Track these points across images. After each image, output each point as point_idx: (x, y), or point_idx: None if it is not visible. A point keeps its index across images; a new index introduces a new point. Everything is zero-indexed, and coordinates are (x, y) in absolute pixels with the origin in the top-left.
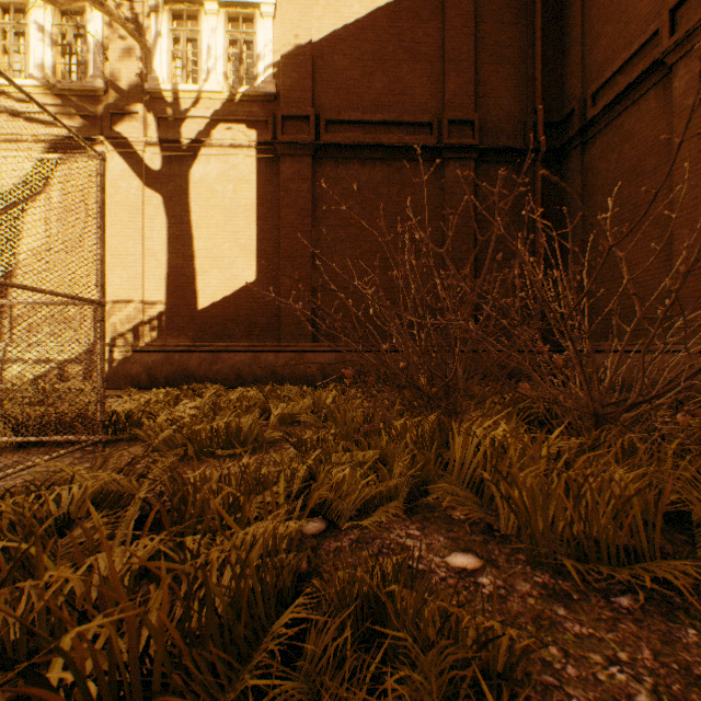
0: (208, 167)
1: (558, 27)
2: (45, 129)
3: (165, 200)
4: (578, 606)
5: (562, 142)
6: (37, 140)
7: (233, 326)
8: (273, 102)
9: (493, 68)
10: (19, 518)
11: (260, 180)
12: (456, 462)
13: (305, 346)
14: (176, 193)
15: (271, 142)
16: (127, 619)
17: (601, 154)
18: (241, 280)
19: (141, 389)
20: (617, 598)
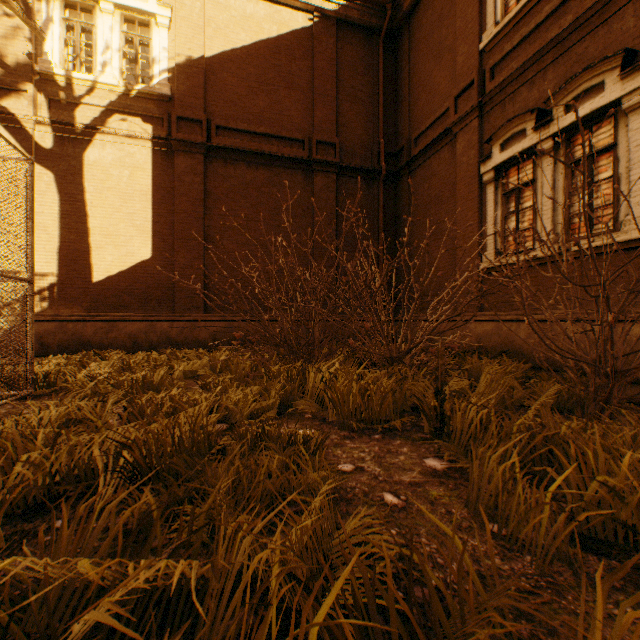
0: (104, 151)
1: (394, 84)
2: None
3: (58, 178)
4: (356, 439)
5: (397, 169)
6: None
7: (129, 298)
8: (168, 102)
9: (350, 105)
10: (12, 435)
11: (155, 169)
12: (310, 389)
13: (198, 316)
14: (70, 172)
15: (166, 138)
16: (153, 434)
17: (420, 183)
18: (137, 257)
19: None
20: (374, 436)
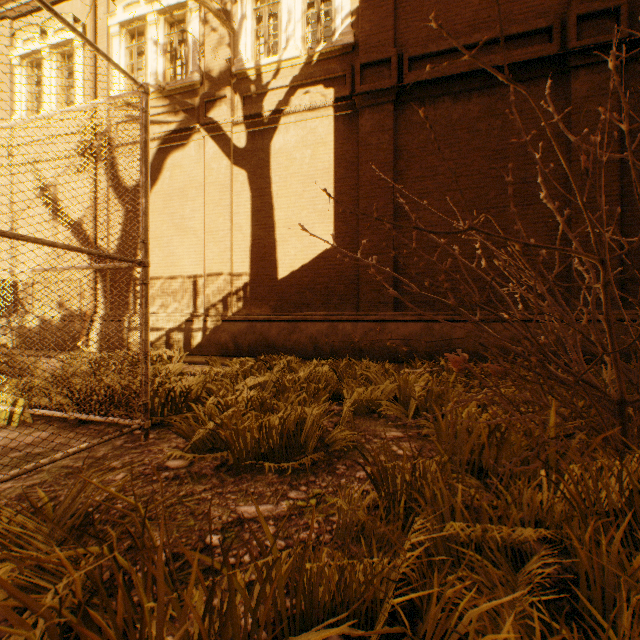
0: (287, 135)
1: None
2: (157, 128)
3: (249, 176)
4: None
5: None
6: (152, 139)
7: (311, 295)
8: (350, 54)
9: None
10: None
11: (337, 139)
12: None
13: (385, 315)
14: (259, 167)
15: (348, 97)
16: None
17: None
18: (318, 247)
19: (228, 356)
20: None
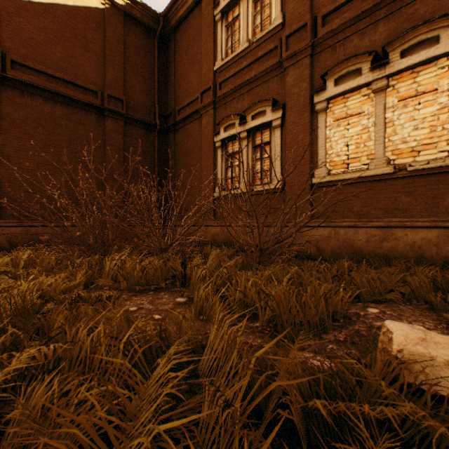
0: None
1: (166, 70)
2: None
3: None
4: (139, 296)
5: (167, 126)
6: None
7: None
8: None
9: (134, 75)
10: None
11: None
12: (107, 272)
13: None
14: None
15: None
16: None
17: (182, 138)
18: None
19: None
20: (150, 292)
